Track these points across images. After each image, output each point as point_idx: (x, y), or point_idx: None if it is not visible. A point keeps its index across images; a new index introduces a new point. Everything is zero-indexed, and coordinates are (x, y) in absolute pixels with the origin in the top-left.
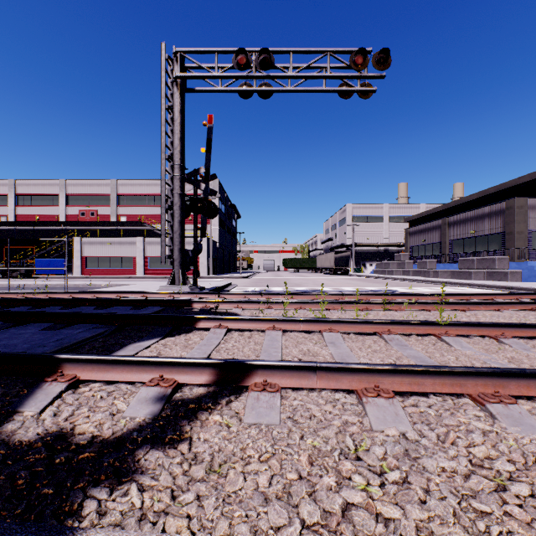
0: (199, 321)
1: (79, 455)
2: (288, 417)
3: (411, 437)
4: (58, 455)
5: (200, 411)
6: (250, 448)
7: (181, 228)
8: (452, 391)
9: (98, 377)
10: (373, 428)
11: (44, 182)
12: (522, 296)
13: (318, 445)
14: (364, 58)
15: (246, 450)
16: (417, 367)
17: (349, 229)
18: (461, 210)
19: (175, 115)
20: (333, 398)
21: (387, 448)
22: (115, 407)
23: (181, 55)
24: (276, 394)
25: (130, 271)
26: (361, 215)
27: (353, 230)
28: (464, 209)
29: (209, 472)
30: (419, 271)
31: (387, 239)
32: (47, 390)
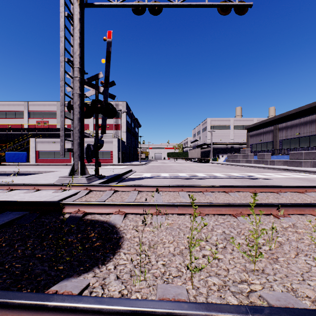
0: None
1: None
2: None
3: None
4: None
5: None
6: None
7: (80, 124)
8: None
9: None
10: None
11: (14, 103)
12: None
13: None
14: None
15: None
16: None
17: (209, 133)
18: (283, 121)
19: (74, 23)
20: None
21: None
22: None
23: None
24: None
25: (67, 160)
26: (216, 125)
27: (212, 134)
28: (285, 120)
29: None
30: (258, 161)
31: (232, 140)
32: None
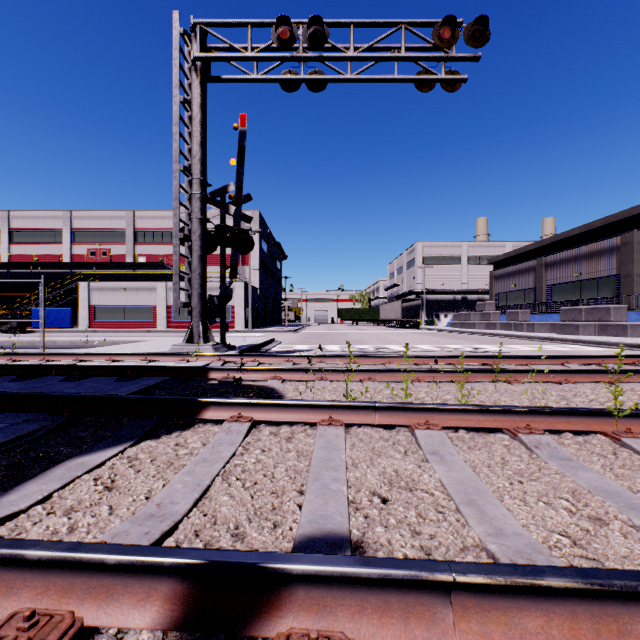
0: (206, 407)
1: None
2: None
3: None
4: None
5: None
6: None
7: (201, 265)
8: None
9: None
10: None
11: (45, 214)
12: None
13: None
14: (453, 30)
15: None
16: None
17: (419, 272)
18: (558, 249)
19: (193, 111)
20: None
21: None
22: None
23: (201, 30)
24: None
25: (149, 324)
26: (434, 256)
27: (424, 274)
28: (562, 247)
29: None
30: (508, 324)
31: (465, 284)
32: None
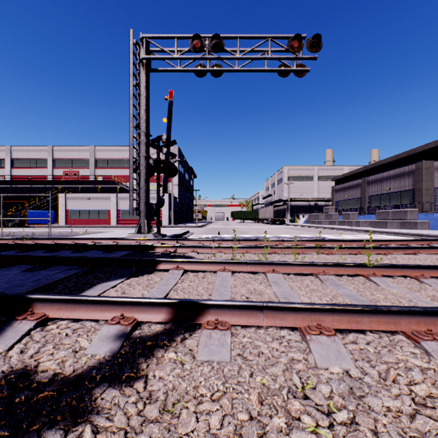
0: (160, 263)
1: (39, 394)
2: (238, 354)
3: (354, 375)
4: (18, 394)
5: (156, 348)
6: (203, 386)
7: (146, 185)
8: (388, 329)
9: (65, 315)
10: (317, 365)
11: (35, 148)
12: (432, 241)
13: (267, 383)
14: (300, 42)
15: (199, 389)
16: (355, 306)
17: (286, 186)
18: (377, 171)
19: (141, 90)
20: (279, 335)
21: (332, 386)
22: (78, 344)
23: (146, 40)
24: (227, 332)
25: (105, 221)
26: (295, 175)
27: (289, 188)
28: (380, 170)
29: (163, 412)
30: (343, 221)
31: (316, 195)
32: (16, 328)
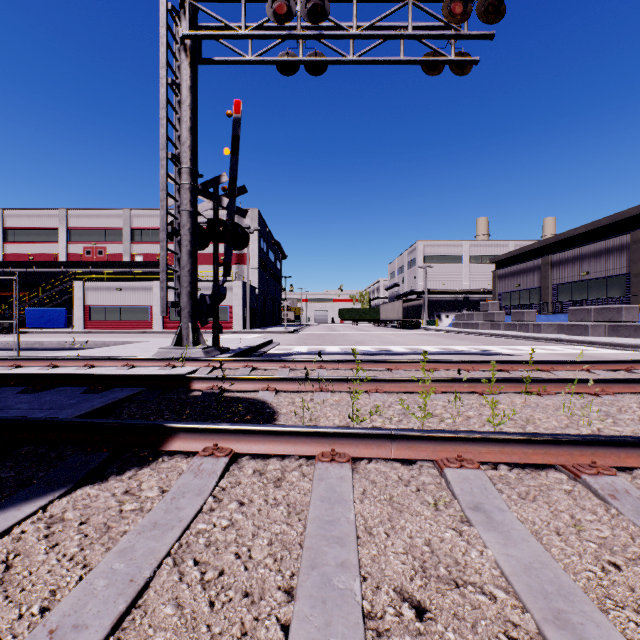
0: (174, 435)
1: None
2: None
3: None
4: None
5: None
6: None
7: (191, 261)
8: None
9: None
10: None
11: (40, 212)
12: None
13: None
14: (465, 5)
15: None
16: None
17: (420, 271)
18: (562, 247)
19: (182, 94)
20: None
21: None
22: None
23: (191, 6)
24: None
25: (145, 324)
26: (435, 255)
27: (426, 273)
28: (567, 246)
29: None
30: (513, 325)
31: (467, 284)
32: None
